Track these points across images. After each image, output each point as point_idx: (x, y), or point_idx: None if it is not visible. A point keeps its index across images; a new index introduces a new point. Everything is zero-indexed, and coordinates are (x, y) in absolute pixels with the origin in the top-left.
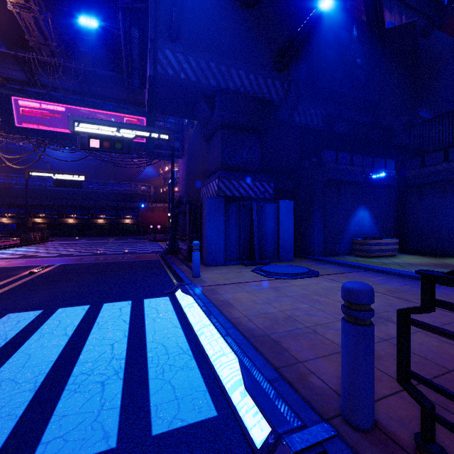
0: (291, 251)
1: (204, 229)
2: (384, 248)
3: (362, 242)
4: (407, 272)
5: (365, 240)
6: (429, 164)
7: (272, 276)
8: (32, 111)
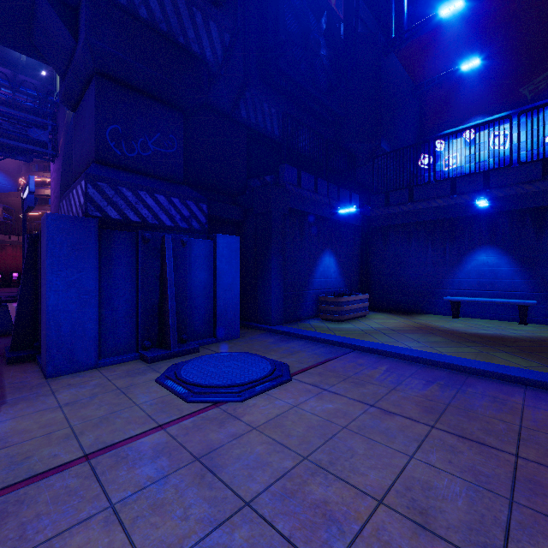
0: (237, 321)
1: (43, 289)
2: (356, 307)
3: (332, 300)
4: (409, 350)
5: (336, 297)
6: (394, 204)
7: (202, 397)
8: None
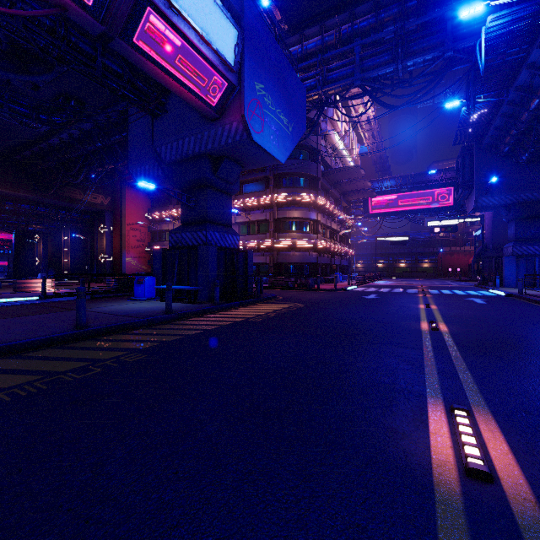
0: None
1: (503, 271)
2: None
3: None
4: None
5: None
6: None
7: (537, 290)
8: (378, 202)
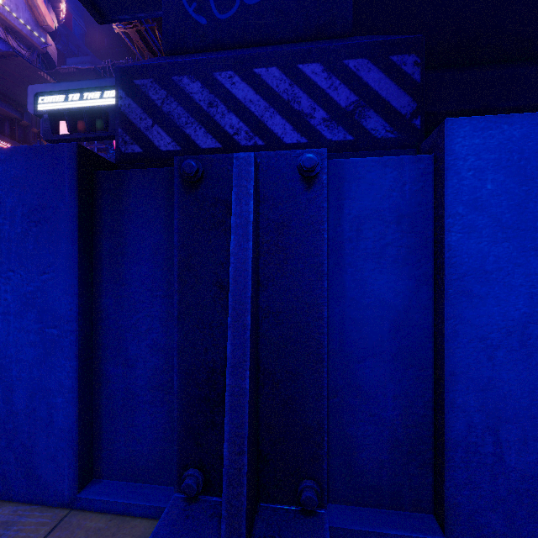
0: None
1: None
2: None
3: None
4: None
5: None
6: None
7: None
8: None
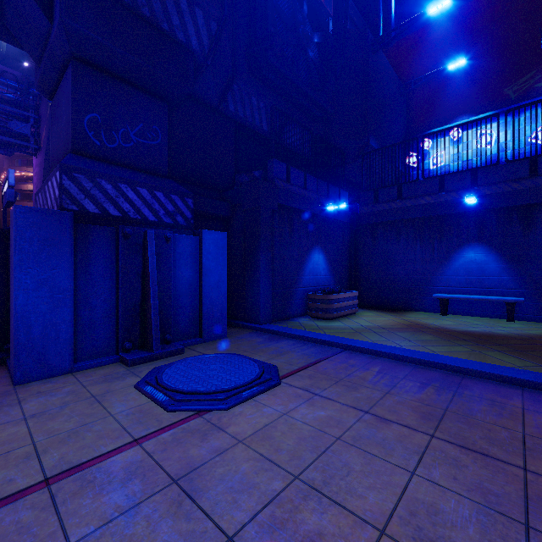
0: (224, 320)
1: (11, 288)
2: (346, 305)
3: (321, 298)
4: (401, 349)
5: (326, 295)
6: (383, 201)
7: (183, 405)
8: None
